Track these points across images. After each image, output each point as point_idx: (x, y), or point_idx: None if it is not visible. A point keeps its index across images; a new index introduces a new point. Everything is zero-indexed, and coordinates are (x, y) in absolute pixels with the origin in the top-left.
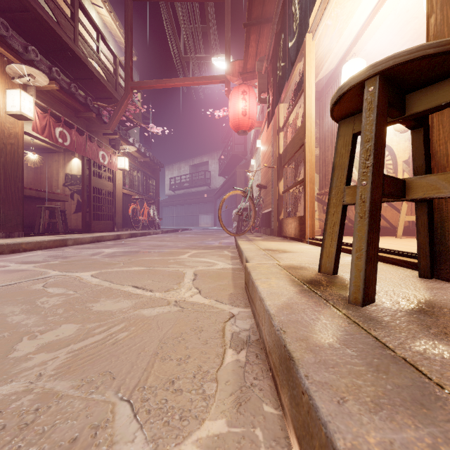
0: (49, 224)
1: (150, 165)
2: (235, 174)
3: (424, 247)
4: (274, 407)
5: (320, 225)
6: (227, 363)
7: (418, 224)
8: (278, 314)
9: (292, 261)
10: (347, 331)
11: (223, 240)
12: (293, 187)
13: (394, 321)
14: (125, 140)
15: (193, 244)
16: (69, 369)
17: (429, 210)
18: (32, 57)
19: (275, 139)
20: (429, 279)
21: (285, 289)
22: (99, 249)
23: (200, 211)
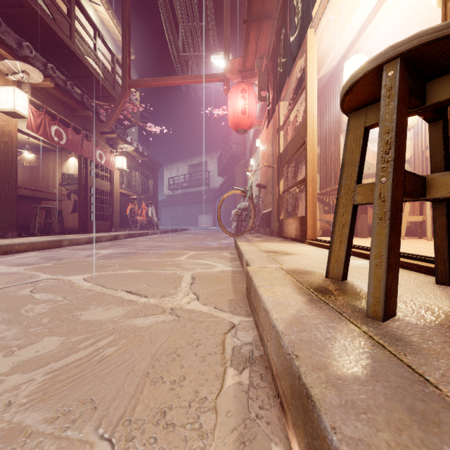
0: (45, 224)
1: (149, 165)
2: (234, 173)
3: (442, 251)
4: (285, 448)
5: (321, 225)
6: (228, 387)
7: (436, 226)
8: (288, 332)
9: (296, 264)
10: (373, 356)
11: (222, 240)
12: (294, 186)
13: (425, 342)
14: (123, 139)
15: (191, 245)
16: (44, 395)
17: (448, 211)
18: (26, 53)
19: (275, 138)
20: (447, 286)
21: (291, 298)
22: (95, 251)
23: (199, 212)
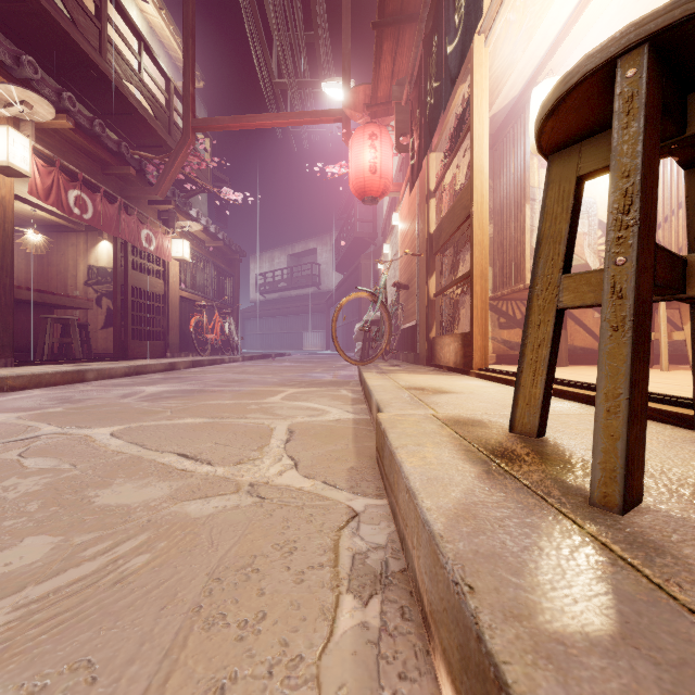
0: (61, 346)
1: (225, 253)
2: (359, 267)
3: None
4: None
5: (495, 347)
6: (342, 634)
7: None
8: (451, 535)
9: (458, 409)
10: (617, 588)
11: (339, 371)
12: (452, 286)
13: None
14: (184, 212)
15: (290, 378)
16: (2, 654)
17: None
18: (28, 73)
19: (423, 210)
20: None
21: (454, 469)
22: (137, 387)
23: (304, 327)
